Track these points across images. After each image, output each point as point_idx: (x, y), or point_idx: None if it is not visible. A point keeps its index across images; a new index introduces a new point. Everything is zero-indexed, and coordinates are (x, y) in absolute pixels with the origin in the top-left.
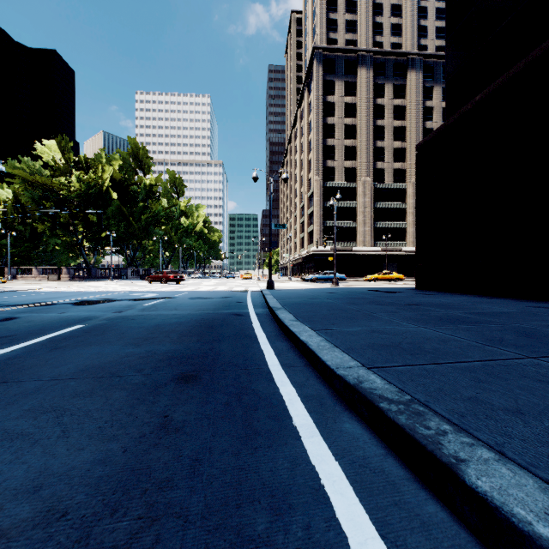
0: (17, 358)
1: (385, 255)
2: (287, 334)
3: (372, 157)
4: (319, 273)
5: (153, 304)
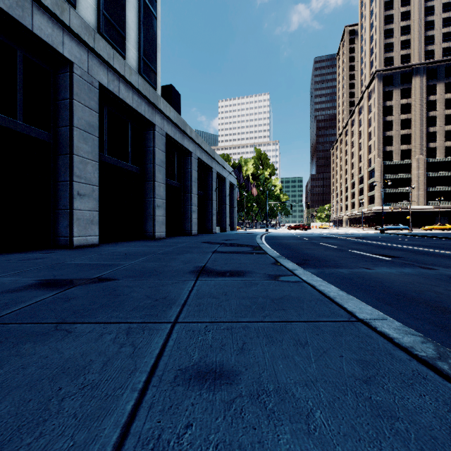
0: (390, 238)
1: (437, 211)
2: (431, 237)
3: (425, 140)
4: (386, 225)
5: (362, 235)
